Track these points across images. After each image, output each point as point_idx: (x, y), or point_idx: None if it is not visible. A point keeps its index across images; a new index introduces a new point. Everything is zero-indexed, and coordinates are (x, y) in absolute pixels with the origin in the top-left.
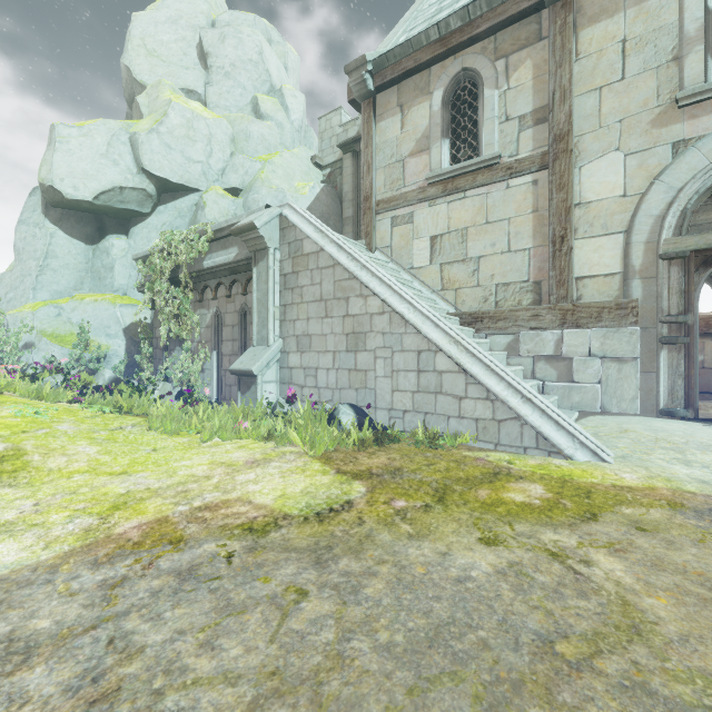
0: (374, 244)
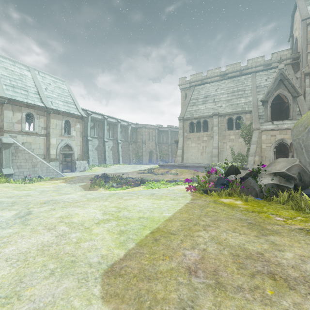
0: None
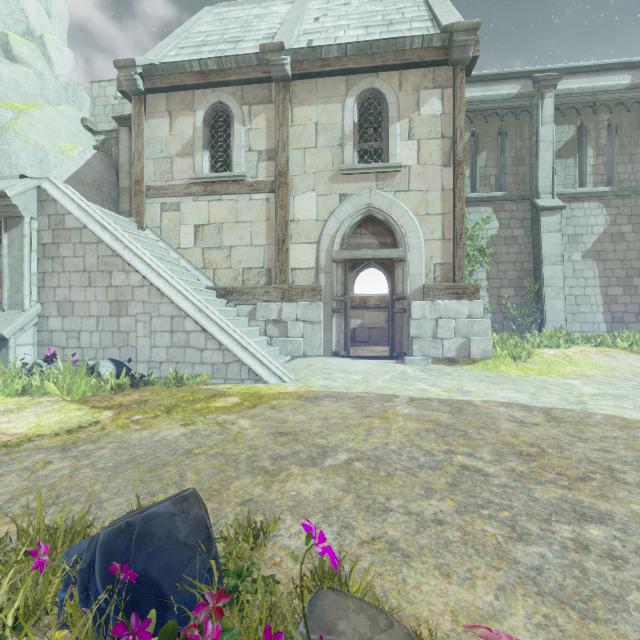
0: (145, 223)
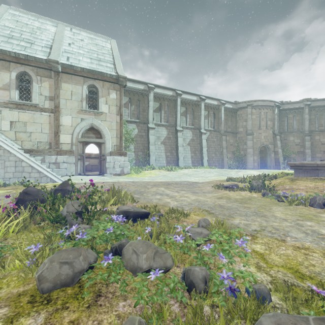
0: None
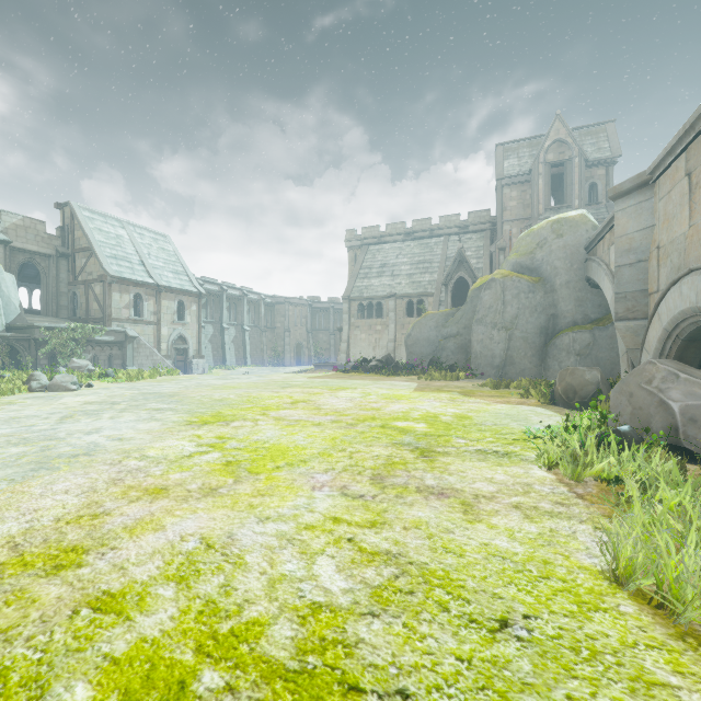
0: None
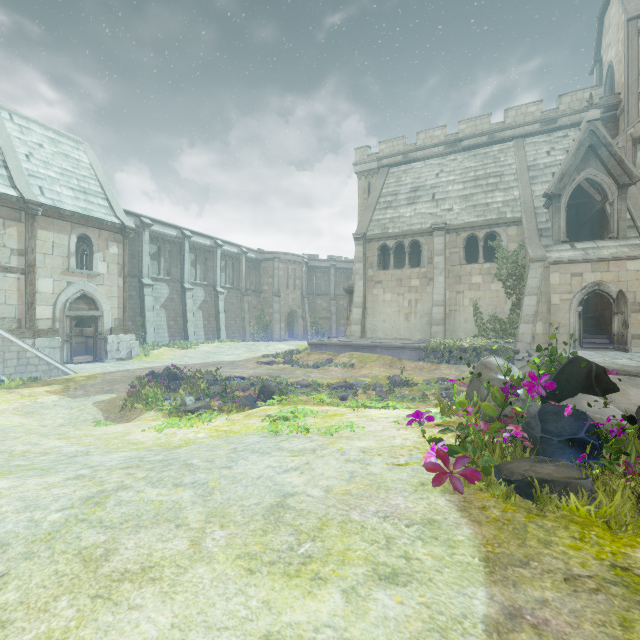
0: None
